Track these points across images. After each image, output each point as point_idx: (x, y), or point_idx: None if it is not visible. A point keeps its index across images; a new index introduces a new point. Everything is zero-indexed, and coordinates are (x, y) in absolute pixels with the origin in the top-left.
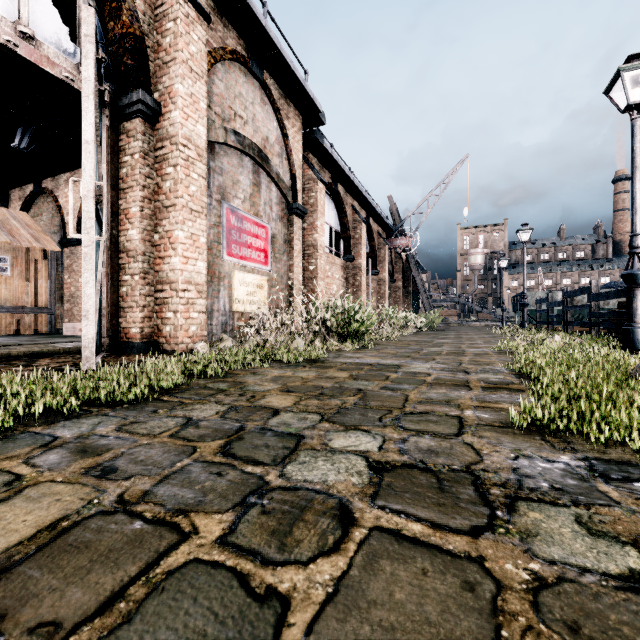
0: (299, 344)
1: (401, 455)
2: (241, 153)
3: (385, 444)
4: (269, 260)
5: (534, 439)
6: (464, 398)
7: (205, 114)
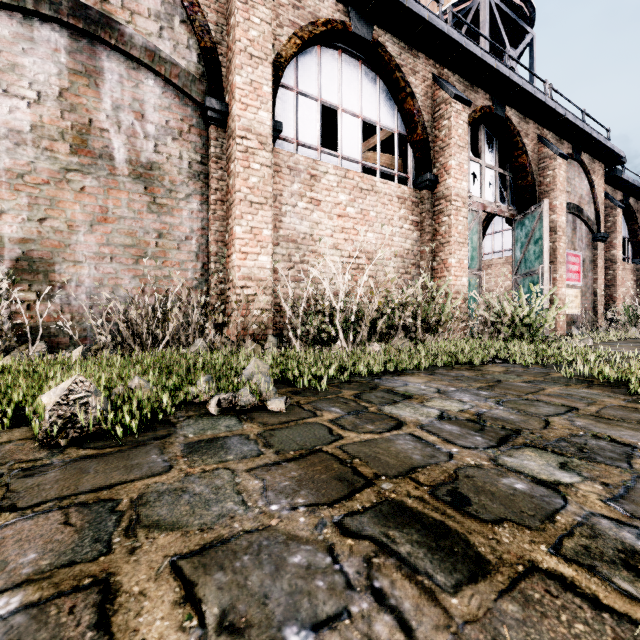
0: (637, 332)
1: None
2: (566, 213)
3: None
4: (580, 278)
5: None
6: None
7: (564, 209)
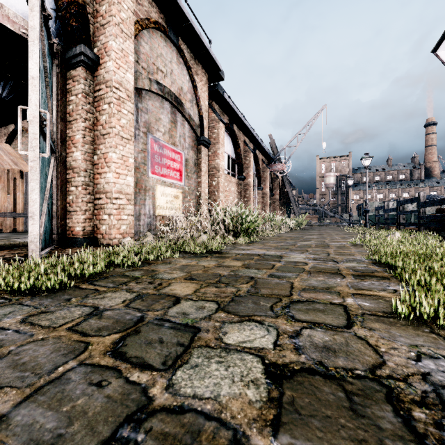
0: (204, 239)
1: (298, 354)
2: (162, 98)
3: (279, 339)
4: (183, 178)
5: (424, 332)
6: (341, 285)
7: (133, 65)
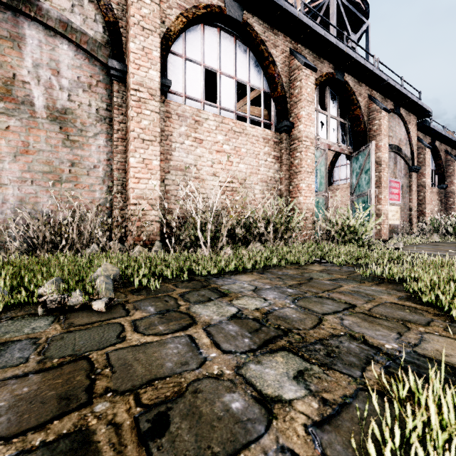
0: (438, 237)
1: None
2: (389, 152)
3: None
4: (400, 198)
5: None
6: None
7: (387, 148)
